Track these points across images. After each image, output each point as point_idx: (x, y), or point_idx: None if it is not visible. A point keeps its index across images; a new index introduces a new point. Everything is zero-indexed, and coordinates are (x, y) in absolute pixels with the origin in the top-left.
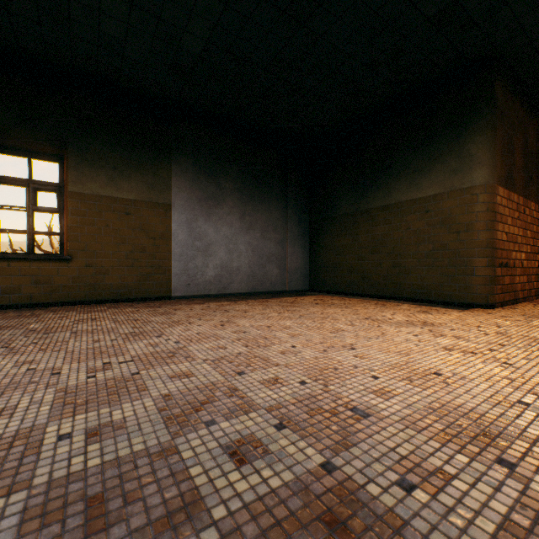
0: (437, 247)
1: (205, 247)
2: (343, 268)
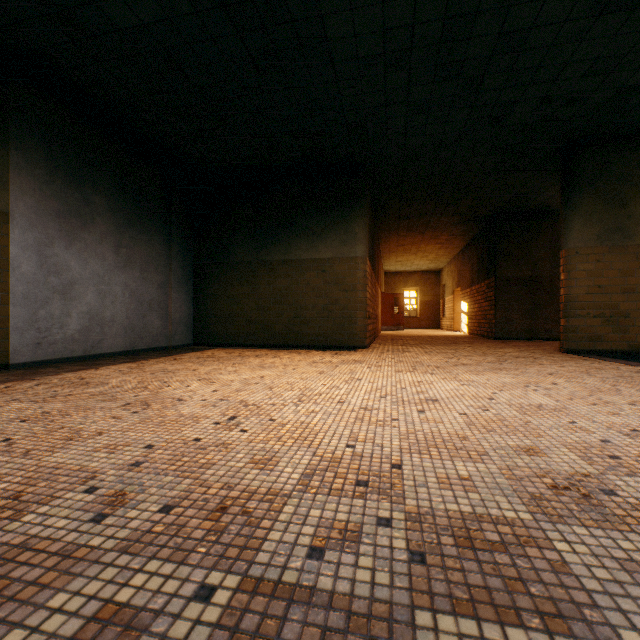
0: (332, 301)
1: (66, 286)
2: (240, 318)
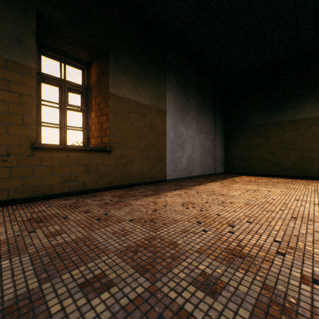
0: None
1: (182, 143)
2: (255, 158)
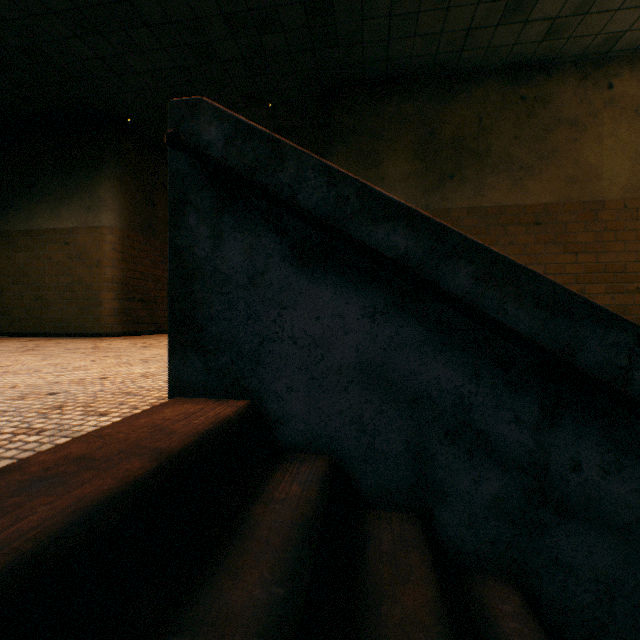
0: (76, 280)
1: None
2: None
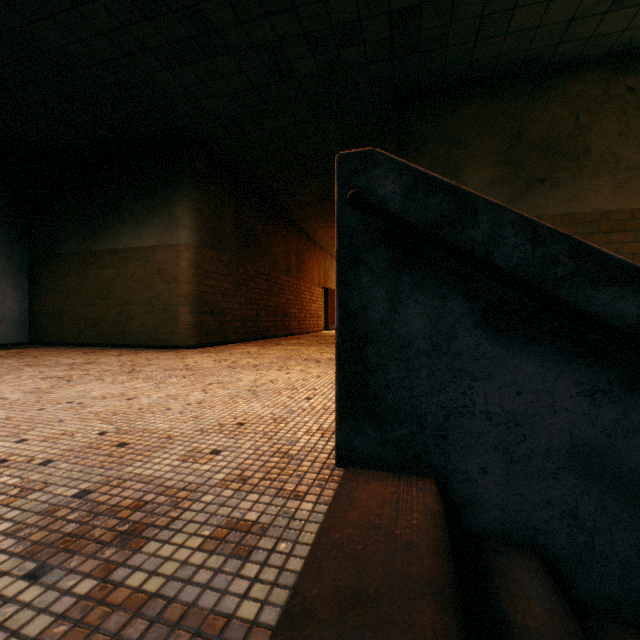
0: (155, 295)
1: None
2: (71, 314)
